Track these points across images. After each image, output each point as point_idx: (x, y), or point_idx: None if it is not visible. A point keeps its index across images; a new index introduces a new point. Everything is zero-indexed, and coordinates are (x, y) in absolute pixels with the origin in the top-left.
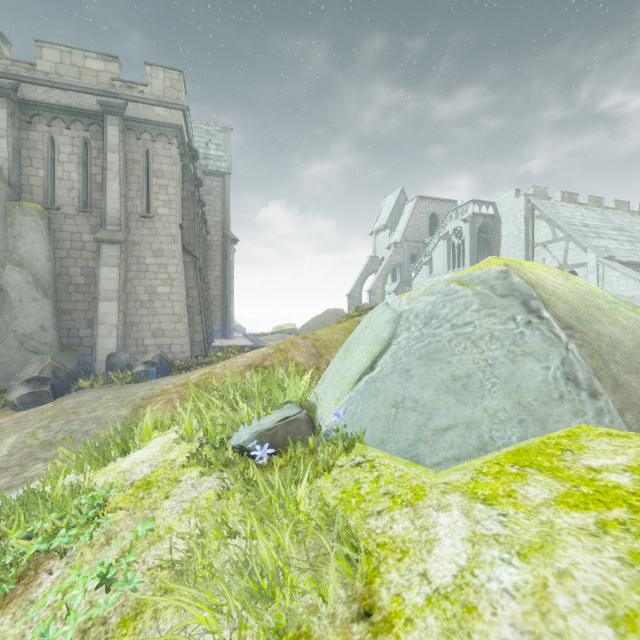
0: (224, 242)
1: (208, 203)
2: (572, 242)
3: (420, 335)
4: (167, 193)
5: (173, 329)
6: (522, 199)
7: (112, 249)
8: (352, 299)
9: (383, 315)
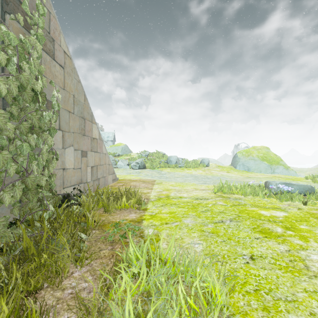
0: None
1: None
2: None
3: (124, 148)
4: None
5: None
6: None
7: None
8: None
9: (120, 147)
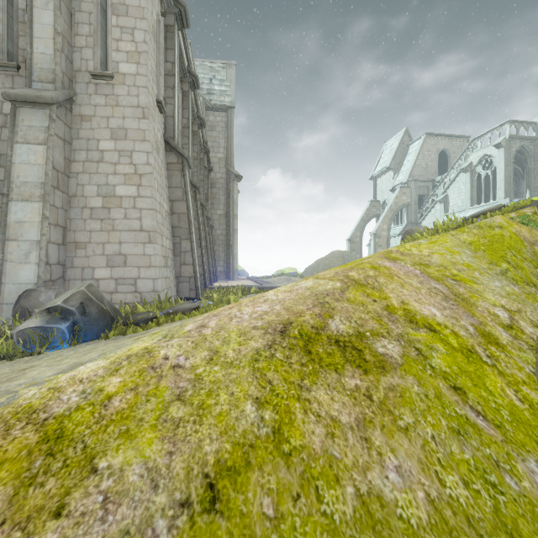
0: (227, 179)
1: (211, 139)
2: None
3: None
4: (133, 40)
5: (140, 254)
6: None
7: (36, 115)
8: (352, 243)
9: None
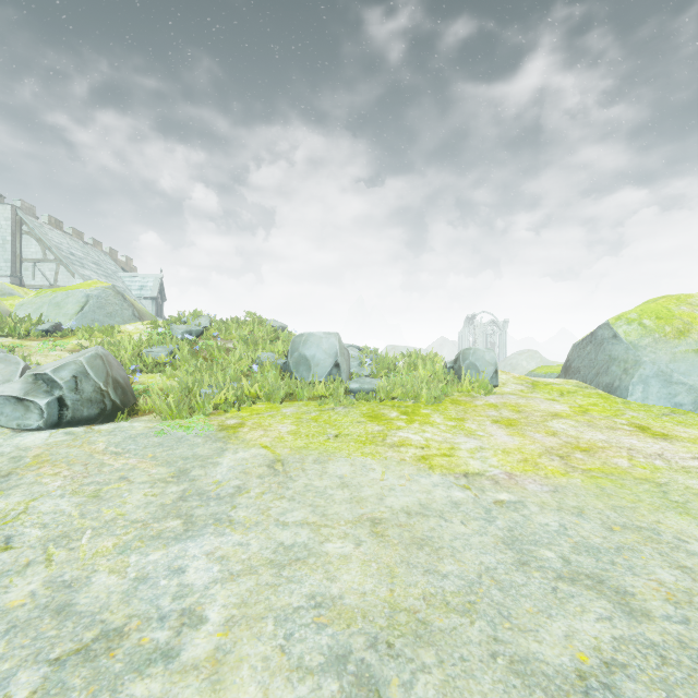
0: None
1: None
2: (63, 266)
3: (97, 301)
4: None
5: None
6: (9, 208)
7: None
8: None
9: (78, 295)
